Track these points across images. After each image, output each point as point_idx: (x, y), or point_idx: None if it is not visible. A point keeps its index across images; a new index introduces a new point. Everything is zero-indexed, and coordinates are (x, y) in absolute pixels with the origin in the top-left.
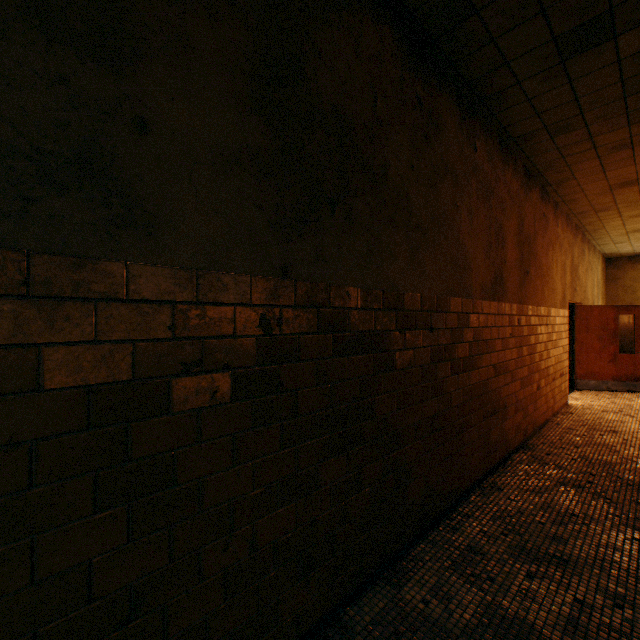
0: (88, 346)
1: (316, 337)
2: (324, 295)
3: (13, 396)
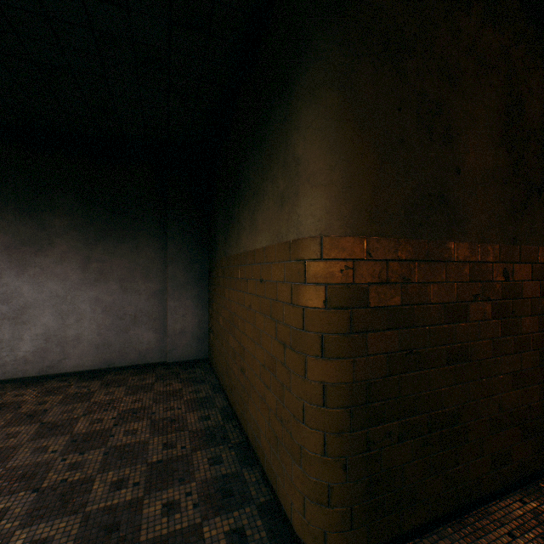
0: (442, 284)
1: (529, 283)
2: (534, 255)
3: (423, 305)
